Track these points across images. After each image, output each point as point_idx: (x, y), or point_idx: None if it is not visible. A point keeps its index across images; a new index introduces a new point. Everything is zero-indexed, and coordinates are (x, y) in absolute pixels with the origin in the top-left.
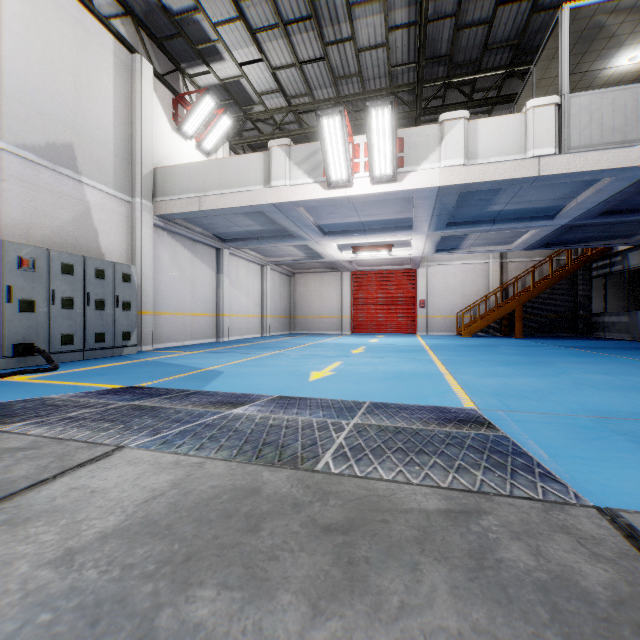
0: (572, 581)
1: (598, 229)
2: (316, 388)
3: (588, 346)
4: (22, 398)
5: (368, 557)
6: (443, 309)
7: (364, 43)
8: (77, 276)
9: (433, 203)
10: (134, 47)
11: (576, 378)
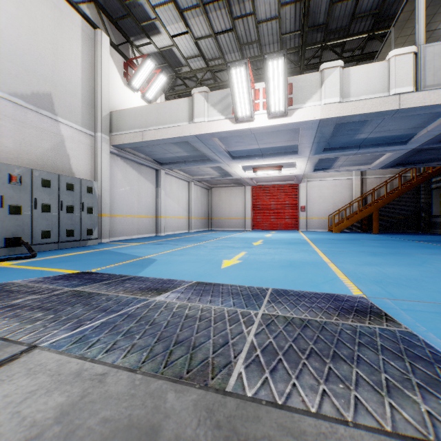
0: None
1: (439, 152)
2: (227, 274)
3: (432, 240)
4: None
5: None
6: (318, 212)
7: (262, 17)
8: (53, 188)
9: (314, 133)
10: (96, 25)
11: (437, 267)
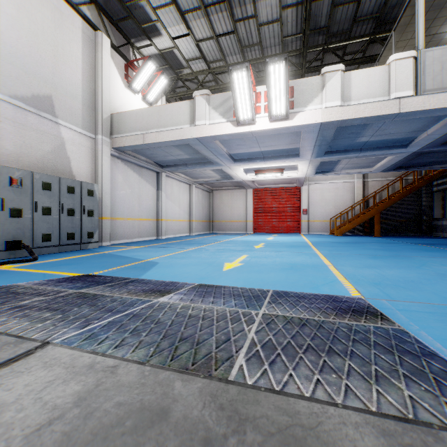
0: None
1: (440, 155)
2: (228, 277)
3: (433, 243)
4: (0, 284)
5: None
6: (320, 215)
7: (263, 19)
8: (54, 191)
9: (316, 136)
10: (97, 26)
11: (436, 270)
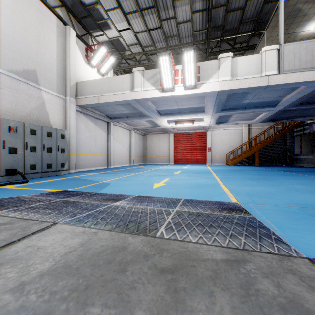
0: (299, 303)
1: (297, 112)
2: (156, 192)
3: (292, 170)
4: (9, 196)
5: (185, 287)
6: (219, 152)
7: (180, 20)
8: (38, 135)
9: (215, 99)
10: (66, 22)
11: (288, 187)
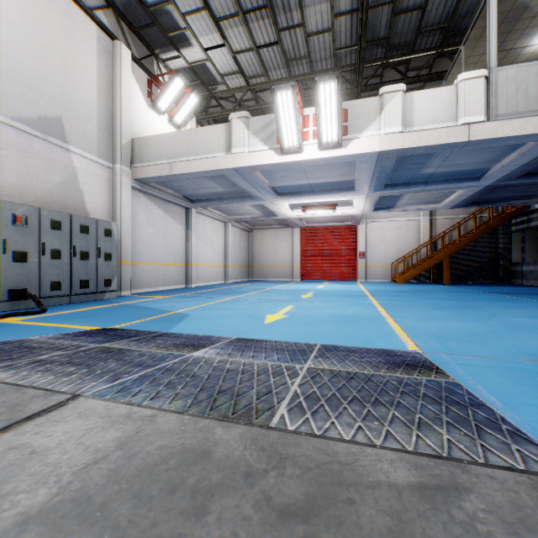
0: None
1: (518, 189)
2: (271, 330)
3: (510, 292)
4: (8, 339)
5: None
6: (380, 259)
7: (312, 29)
8: (64, 231)
9: (373, 166)
10: (115, 35)
11: (507, 322)
